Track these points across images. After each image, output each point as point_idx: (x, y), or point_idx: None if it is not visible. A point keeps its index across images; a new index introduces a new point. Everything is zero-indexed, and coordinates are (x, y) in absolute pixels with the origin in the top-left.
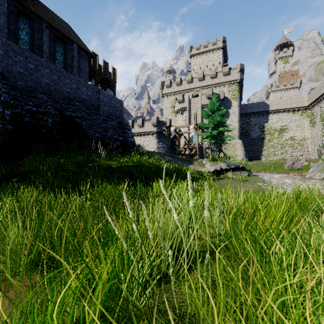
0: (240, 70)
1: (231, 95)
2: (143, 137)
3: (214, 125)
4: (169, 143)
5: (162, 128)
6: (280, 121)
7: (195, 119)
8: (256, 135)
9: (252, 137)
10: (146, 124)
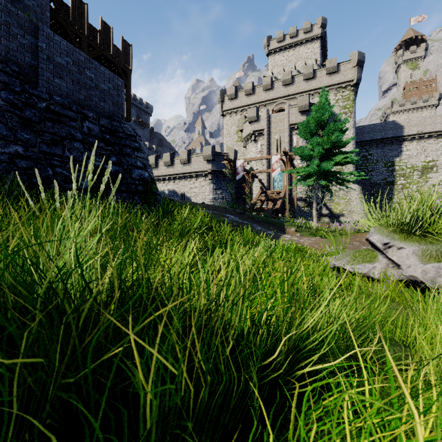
0: (357, 62)
1: (340, 109)
2: (189, 182)
3: (324, 152)
4: (234, 190)
5: (221, 166)
6: (422, 154)
7: (279, 149)
8: (381, 179)
9: (373, 182)
10: (194, 158)
